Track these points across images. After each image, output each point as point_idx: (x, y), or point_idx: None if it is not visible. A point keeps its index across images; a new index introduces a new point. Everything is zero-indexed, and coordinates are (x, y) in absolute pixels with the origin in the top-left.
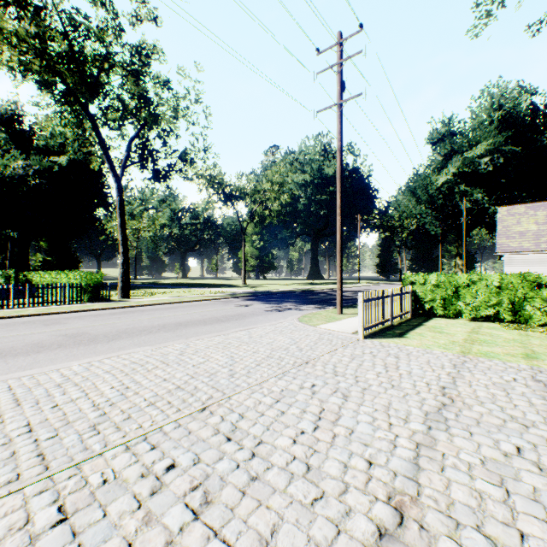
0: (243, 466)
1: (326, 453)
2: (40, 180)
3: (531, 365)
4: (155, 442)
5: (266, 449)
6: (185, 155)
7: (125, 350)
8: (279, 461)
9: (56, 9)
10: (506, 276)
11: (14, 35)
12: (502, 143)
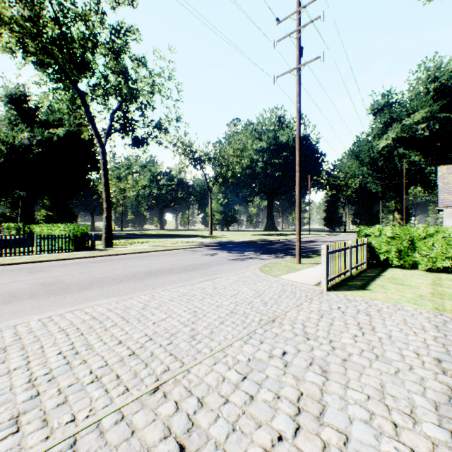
0: None
1: None
2: (42, 149)
3: None
4: (83, 451)
5: None
6: (159, 123)
7: (90, 302)
8: None
9: None
10: None
11: (14, 22)
12: (437, 111)
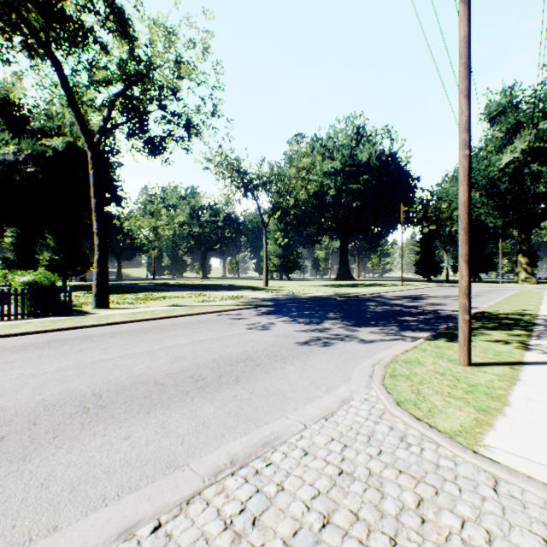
0: None
1: None
2: (33, 167)
3: None
4: None
5: None
6: (183, 113)
7: None
8: None
9: None
10: None
11: None
12: None
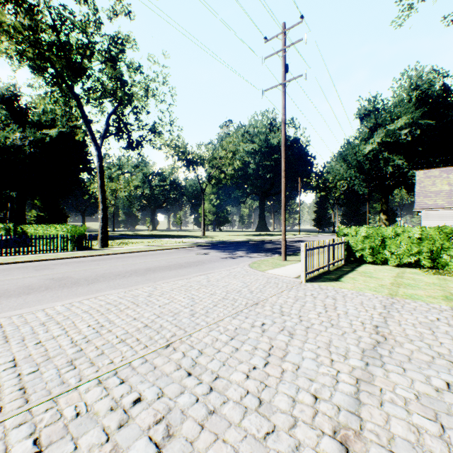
0: (201, 400)
1: (275, 388)
2: (34, 149)
3: (451, 306)
4: (124, 376)
5: (222, 383)
6: (154, 127)
7: (101, 292)
8: (234, 396)
9: (47, 6)
10: (425, 229)
11: (11, 28)
12: (419, 117)
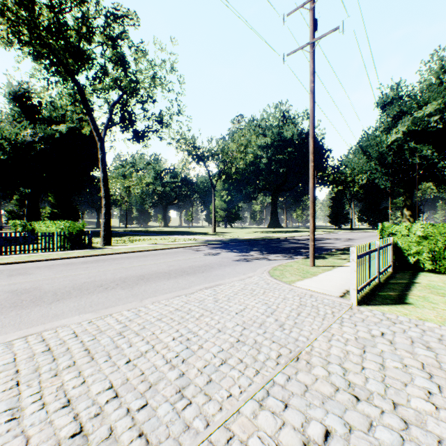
0: None
1: None
2: (45, 145)
3: None
4: None
5: None
6: (160, 116)
7: (57, 321)
8: None
9: None
10: None
11: (8, 10)
12: None
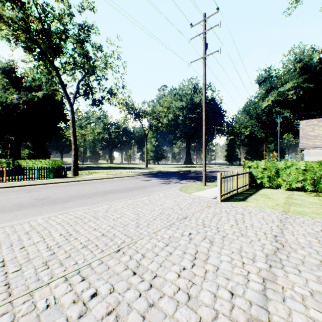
0: (143, 295)
1: (200, 285)
2: (27, 106)
3: None
4: (84, 275)
5: (159, 281)
6: (111, 90)
7: (72, 209)
8: (169, 292)
9: (34, 4)
10: (308, 163)
11: (10, 19)
12: (301, 82)
